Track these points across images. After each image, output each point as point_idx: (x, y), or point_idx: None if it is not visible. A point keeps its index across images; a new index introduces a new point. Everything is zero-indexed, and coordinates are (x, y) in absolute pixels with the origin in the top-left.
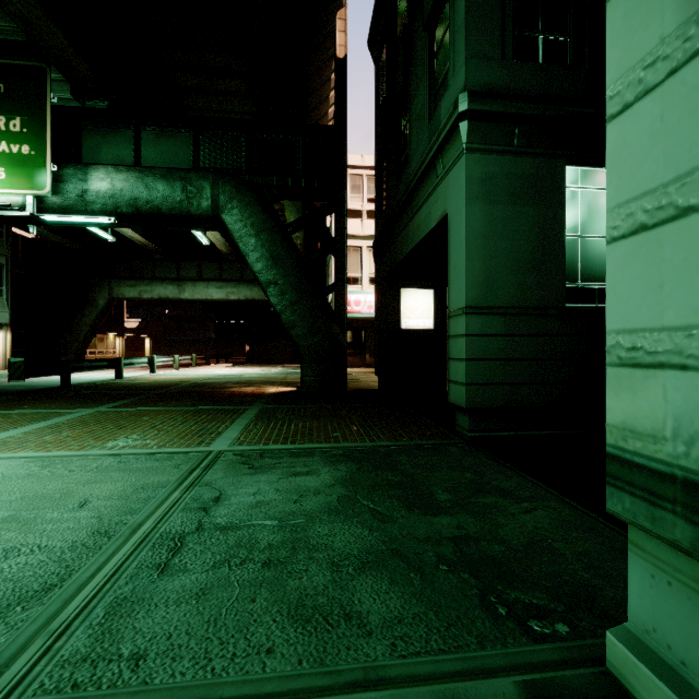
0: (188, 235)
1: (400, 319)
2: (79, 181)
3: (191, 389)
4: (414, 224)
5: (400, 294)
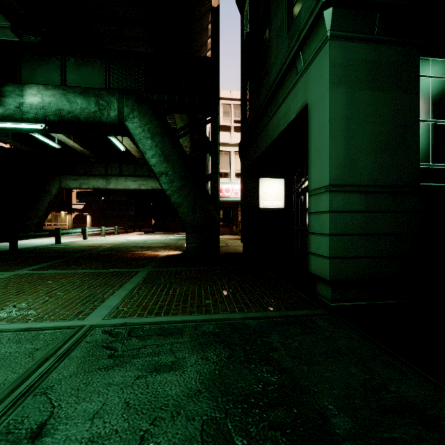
0: (113, 146)
1: (259, 201)
2: (16, 96)
3: (104, 252)
4: (273, 121)
5: (259, 182)
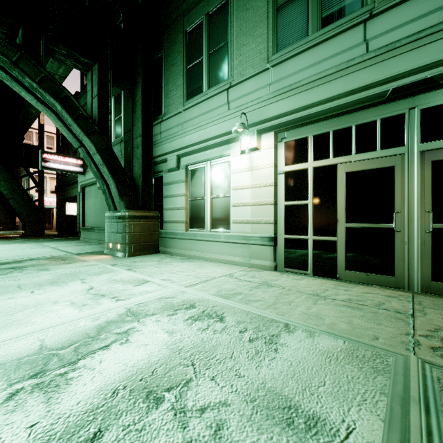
0: None
1: (66, 212)
2: None
3: None
4: (70, 192)
5: (66, 204)
